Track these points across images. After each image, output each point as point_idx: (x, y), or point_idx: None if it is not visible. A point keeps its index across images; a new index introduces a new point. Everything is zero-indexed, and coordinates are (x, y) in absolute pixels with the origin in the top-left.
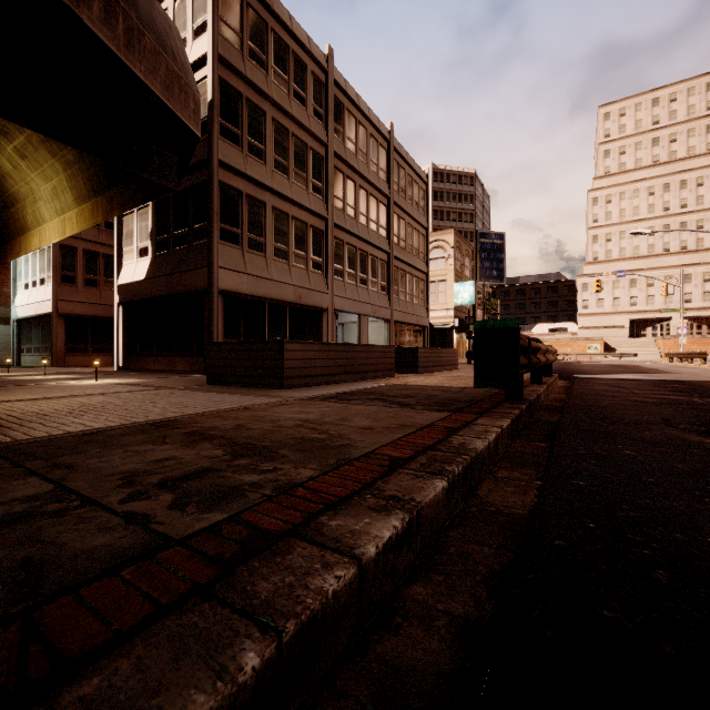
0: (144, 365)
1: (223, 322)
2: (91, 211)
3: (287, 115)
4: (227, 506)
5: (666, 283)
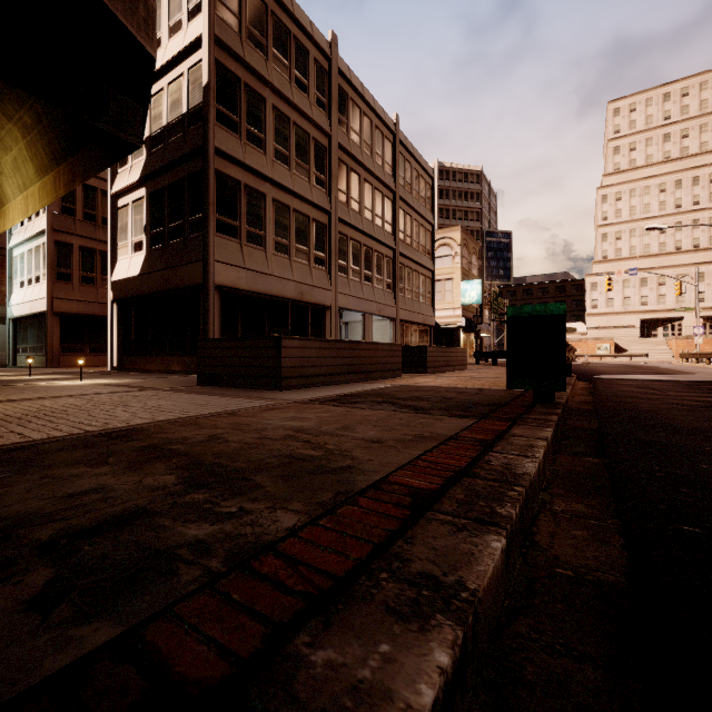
0: (139, 365)
1: (220, 319)
2: (53, 183)
3: (289, 103)
4: (133, 601)
5: (679, 281)
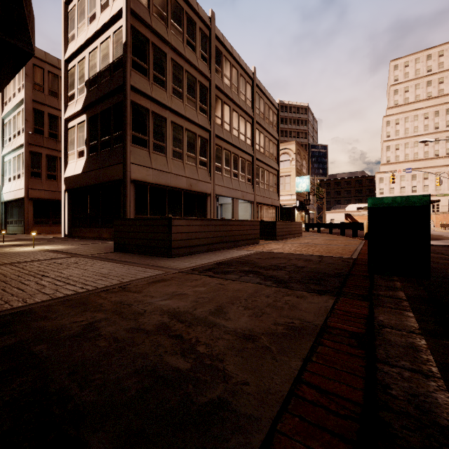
0: (82, 233)
1: (134, 203)
2: None
3: (182, 57)
4: None
5: (439, 176)
